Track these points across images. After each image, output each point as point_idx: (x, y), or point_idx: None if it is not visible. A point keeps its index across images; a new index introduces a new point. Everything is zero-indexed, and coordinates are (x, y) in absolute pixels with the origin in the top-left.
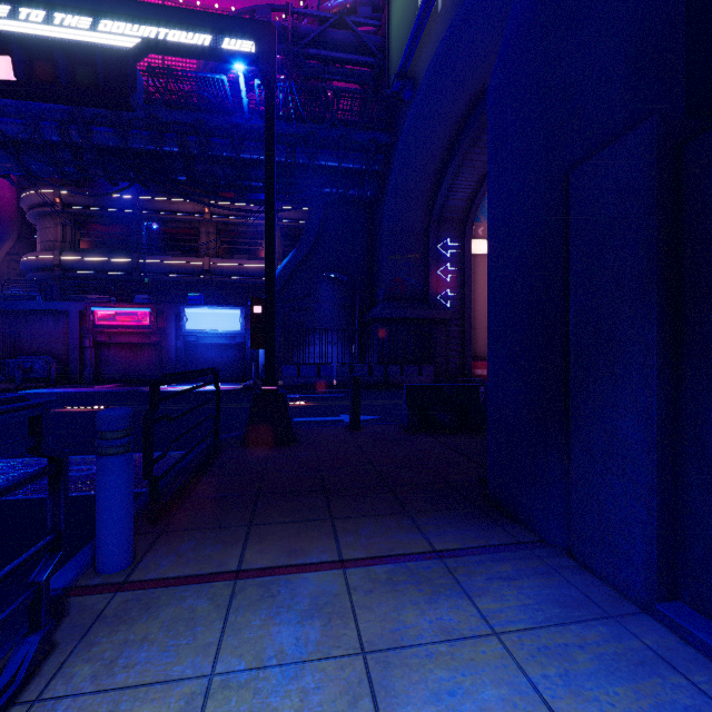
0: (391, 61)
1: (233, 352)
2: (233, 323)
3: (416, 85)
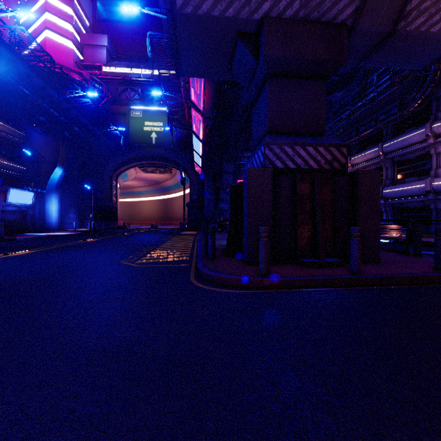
0: (129, 134)
1: (18, 216)
2: (29, 200)
3: (140, 149)
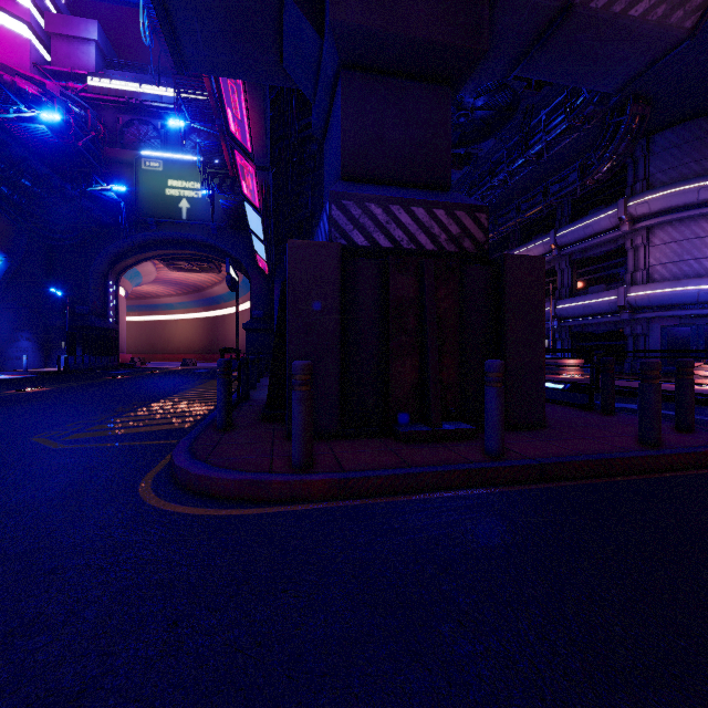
0: (139, 201)
1: None
2: None
3: (160, 228)
